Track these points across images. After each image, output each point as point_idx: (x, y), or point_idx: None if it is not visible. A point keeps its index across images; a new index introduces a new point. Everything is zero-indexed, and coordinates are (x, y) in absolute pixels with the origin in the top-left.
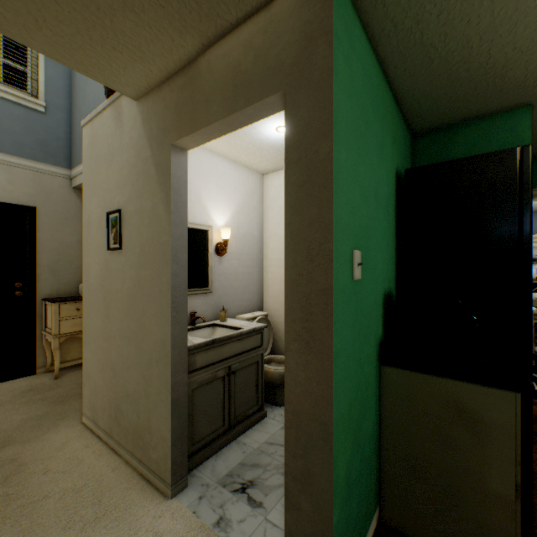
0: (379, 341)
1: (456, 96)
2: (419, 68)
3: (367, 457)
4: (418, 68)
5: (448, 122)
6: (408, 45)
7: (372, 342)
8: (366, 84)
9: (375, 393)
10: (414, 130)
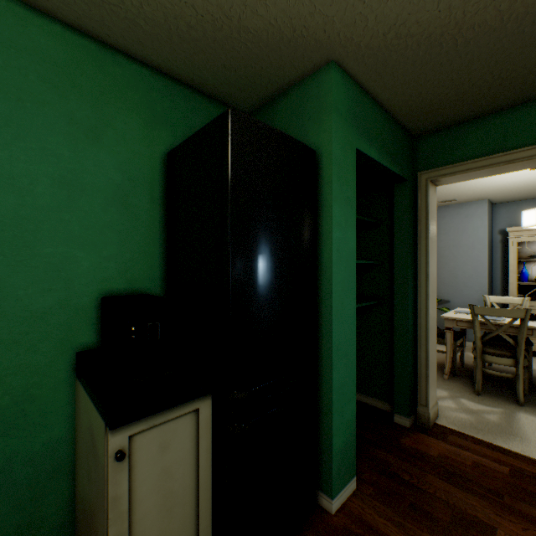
0: (85, 350)
1: (226, 61)
2: (136, 33)
3: (26, 480)
4: (134, 33)
5: (264, 94)
6: (82, 7)
7: (51, 350)
8: (17, 57)
9: (64, 408)
10: (240, 108)
